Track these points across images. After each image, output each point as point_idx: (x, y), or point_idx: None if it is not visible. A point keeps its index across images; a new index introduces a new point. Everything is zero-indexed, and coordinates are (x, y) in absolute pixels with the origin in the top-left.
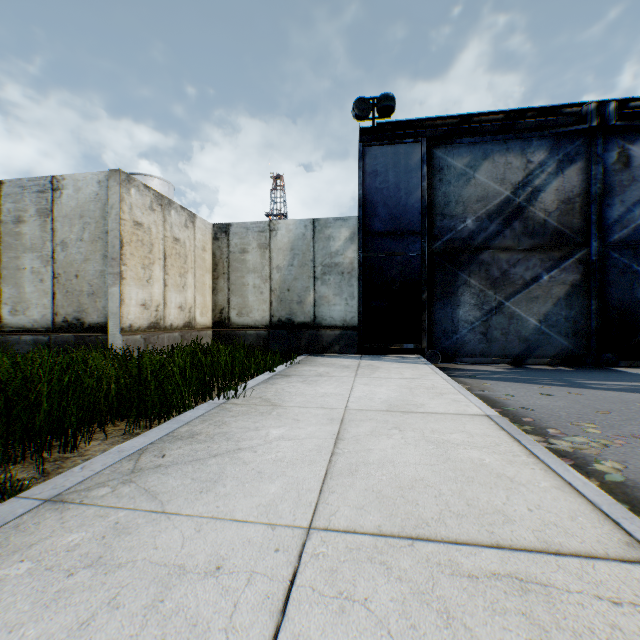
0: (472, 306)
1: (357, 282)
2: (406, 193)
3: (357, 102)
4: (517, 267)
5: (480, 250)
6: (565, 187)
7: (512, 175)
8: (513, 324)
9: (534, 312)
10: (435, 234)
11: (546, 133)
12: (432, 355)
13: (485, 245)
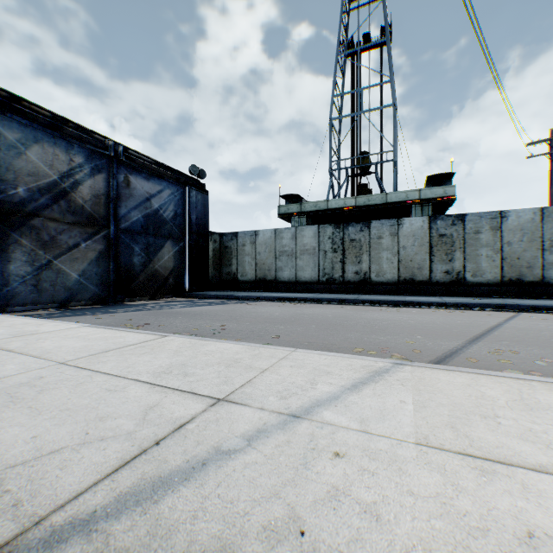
0: (25, 262)
1: None
2: None
3: None
4: (64, 235)
5: (33, 216)
6: (97, 187)
7: (61, 165)
8: (61, 277)
9: (77, 269)
10: None
11: (85, 145)
12: None
13: (37, 213)
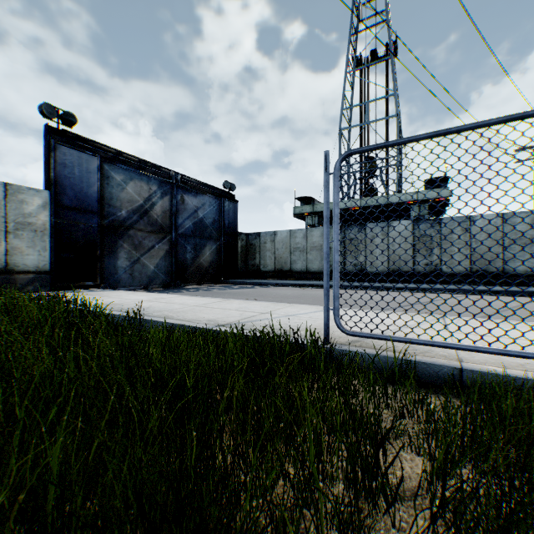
0: (126, 259)
1: (50, 239)
2: (88, 185)
3: (46, 105)
4: (146, 240)
5: (129, 229)
6: (164, 205)
7: (144, 193)
8: (144, 269)
9: (153, 263)
10: (105, 215)
11: (157, 178)
12: (104, 288)
13: (132, 226)
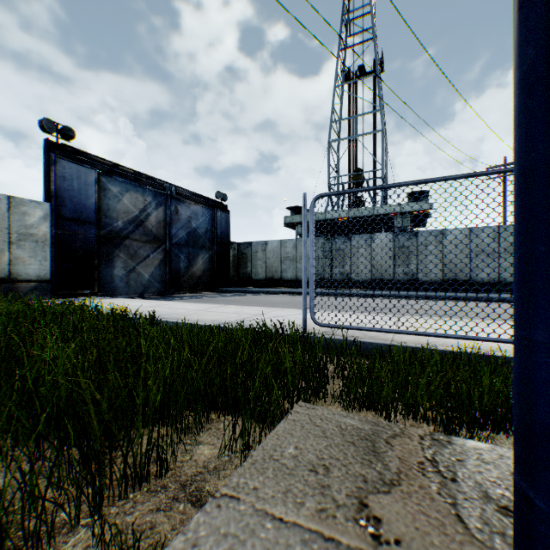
0: (122, 268)
1: (51, 249)
2: (86, 197)
3: (47, 120)
4: (141, 250)
5: (125, 239)
6: (159, 216)
7: (140, 204)
8: (140, 277)
9: (148, 272)
10: (102, 226)
11: (152, 189)
12: (102, 296)
13: (128, 236)
